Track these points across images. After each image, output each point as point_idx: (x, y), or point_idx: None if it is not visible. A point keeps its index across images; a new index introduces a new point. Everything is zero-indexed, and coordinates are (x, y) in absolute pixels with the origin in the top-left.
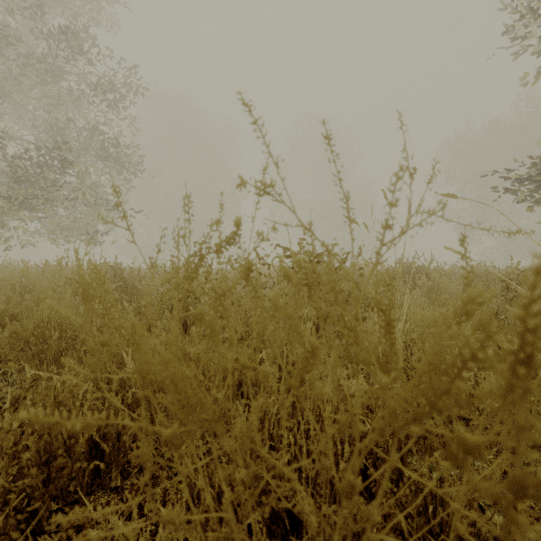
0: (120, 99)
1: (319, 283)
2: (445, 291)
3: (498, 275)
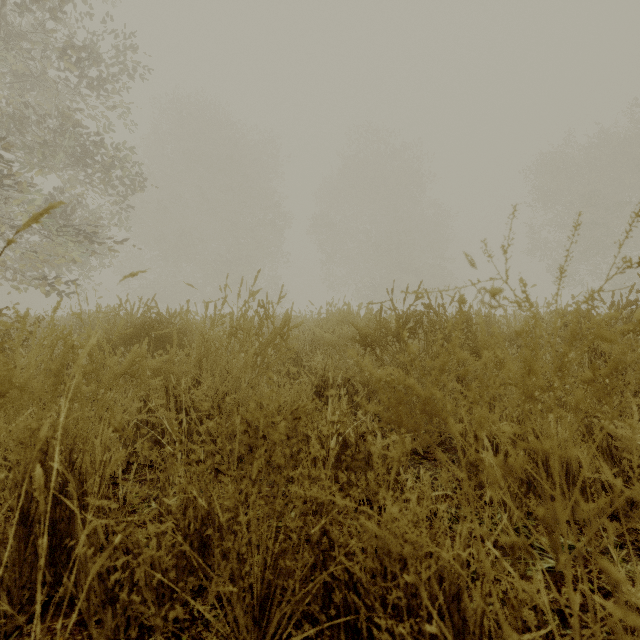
0: (107, 78)
1: None
2: None
3: None
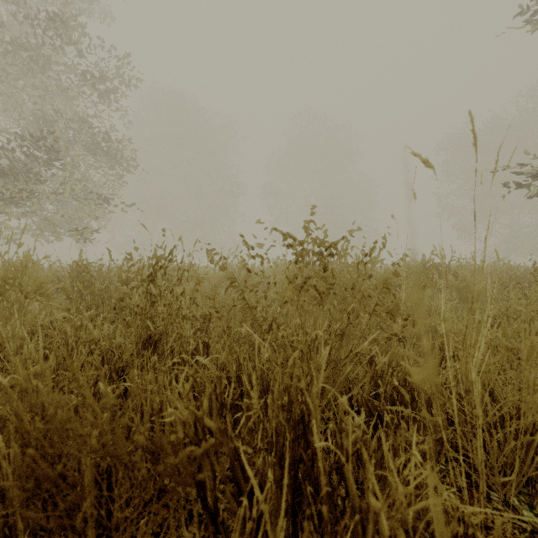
0: (111, 90)
1: (332, 285)
2: (481, 293)
3: (523, 274)
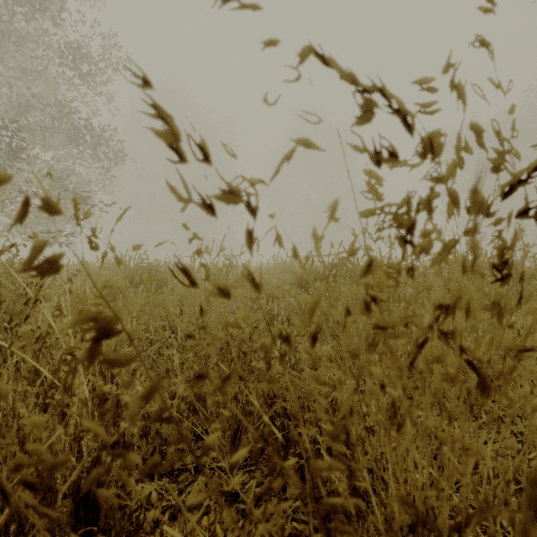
0: (96, 72)
1: None
2: None
3: None
